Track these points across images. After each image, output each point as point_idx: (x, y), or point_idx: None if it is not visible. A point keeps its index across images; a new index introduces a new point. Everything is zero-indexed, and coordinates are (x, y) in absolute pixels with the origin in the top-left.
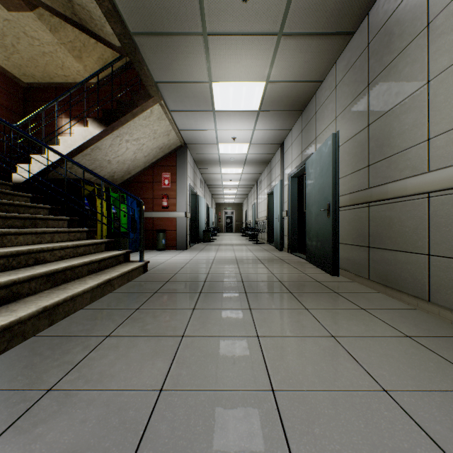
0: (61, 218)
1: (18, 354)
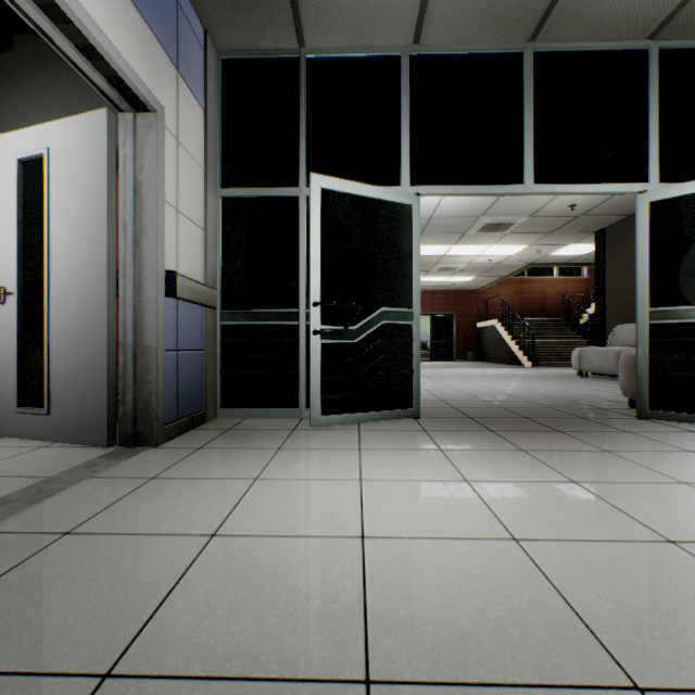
0: (581, 341)
1: (541, 368)
